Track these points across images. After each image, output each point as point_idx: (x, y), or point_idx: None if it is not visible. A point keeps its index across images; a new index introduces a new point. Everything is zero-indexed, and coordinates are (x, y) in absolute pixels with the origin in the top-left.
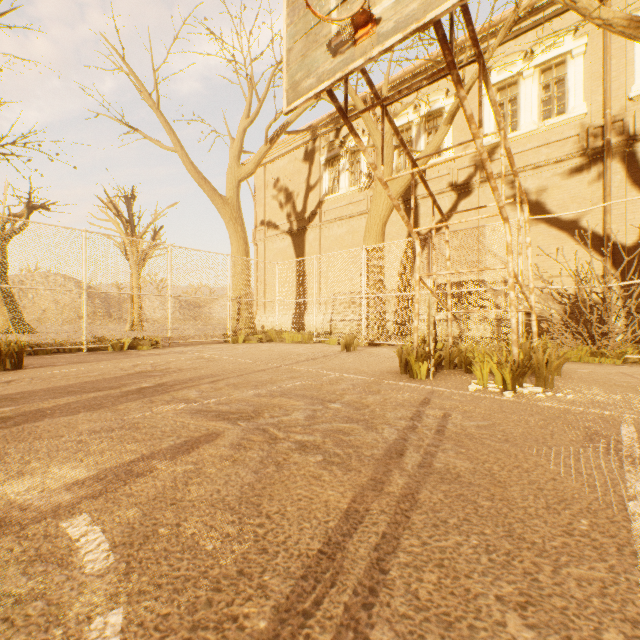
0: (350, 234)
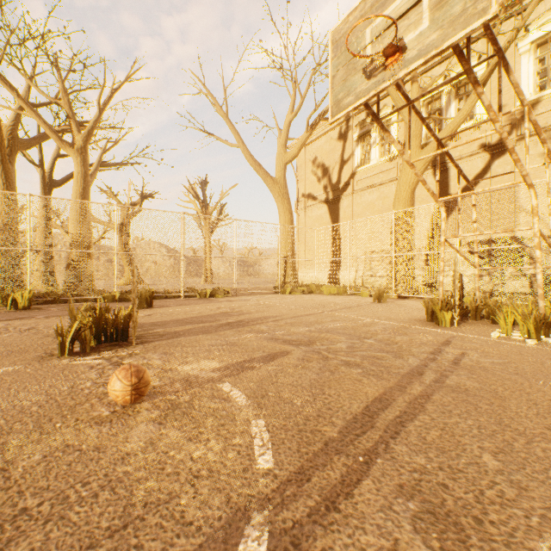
0: (380, 199)
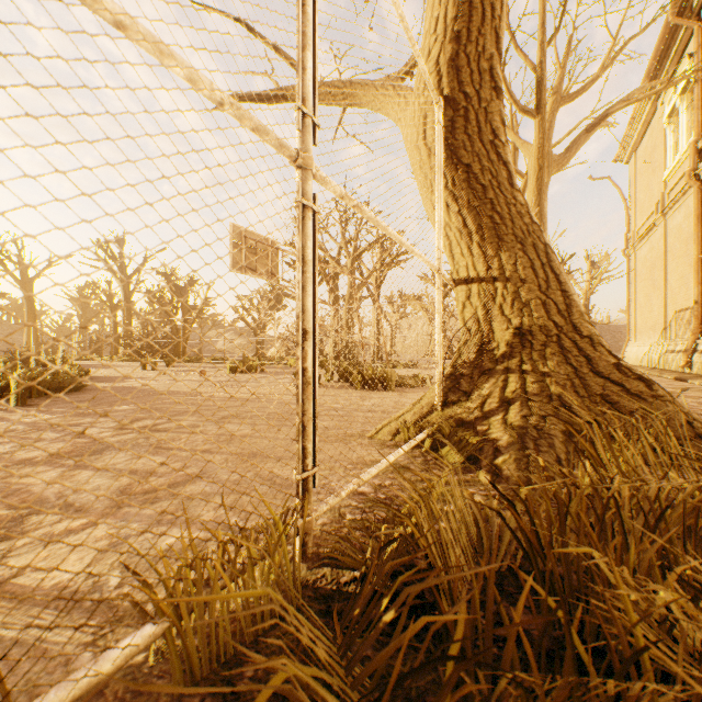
0: (685, 219)
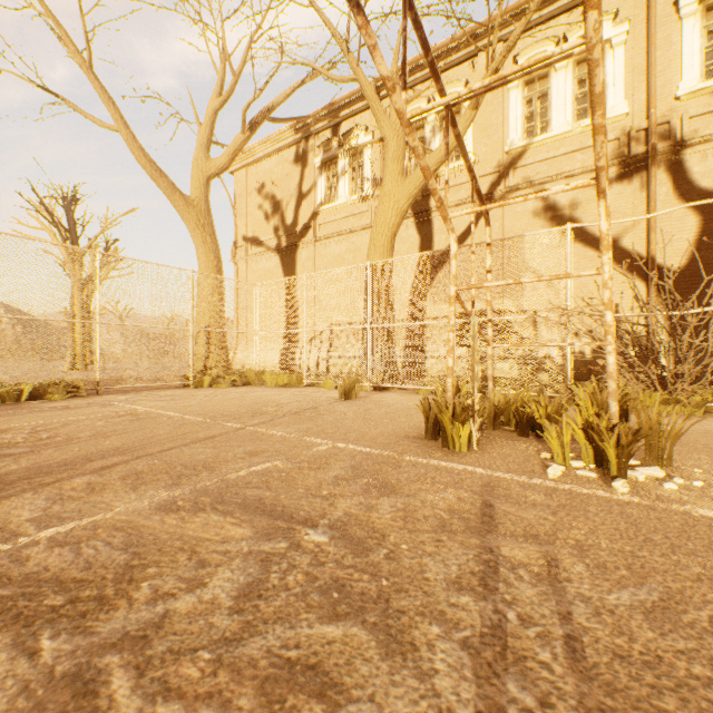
0: (351, 253)
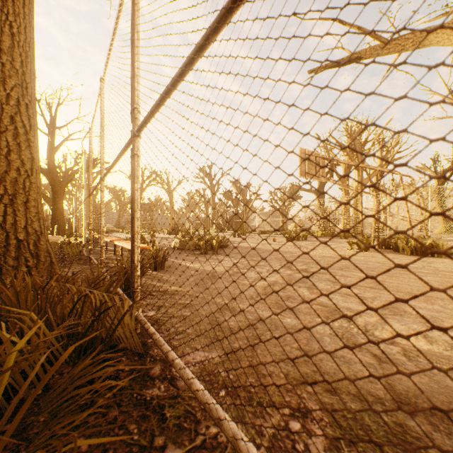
0: None
